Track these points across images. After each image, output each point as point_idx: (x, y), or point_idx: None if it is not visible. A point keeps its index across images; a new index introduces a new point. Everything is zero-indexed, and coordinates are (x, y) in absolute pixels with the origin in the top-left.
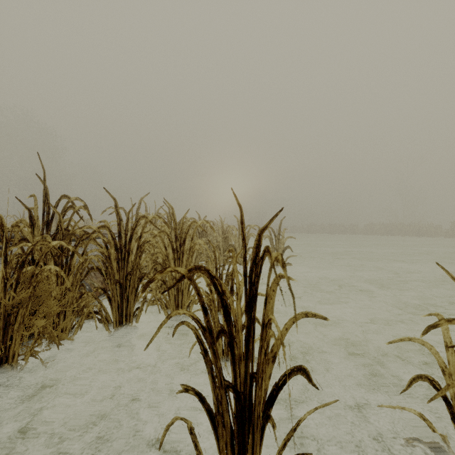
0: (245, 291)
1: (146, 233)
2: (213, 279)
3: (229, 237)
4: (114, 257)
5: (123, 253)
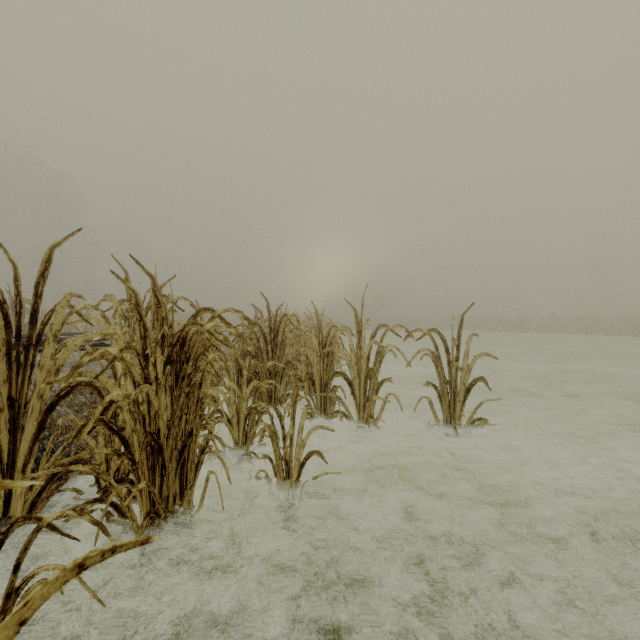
0: None
1: None
2: None
3: (334, 351)
4: None
5: None
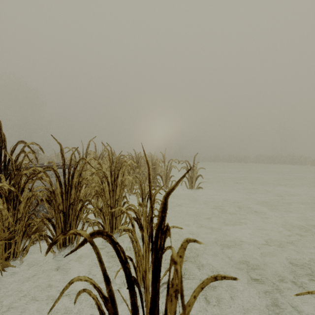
0: (152, 254)
1: (86, 171)
2: (116, 245)
3: (157, 167)
4: (59, 190)
5: (67, 187)
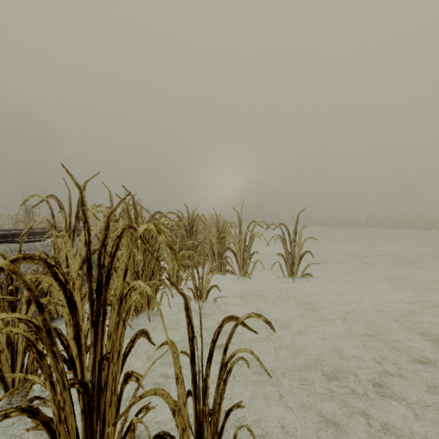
0: None
1: None
2: None
3: (226, 236)
4: None
5: None
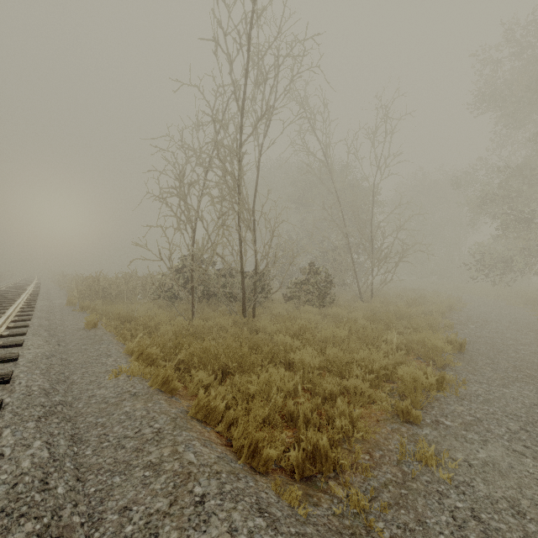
0: None
1: None
2: None
3: None
4: None
5: None
